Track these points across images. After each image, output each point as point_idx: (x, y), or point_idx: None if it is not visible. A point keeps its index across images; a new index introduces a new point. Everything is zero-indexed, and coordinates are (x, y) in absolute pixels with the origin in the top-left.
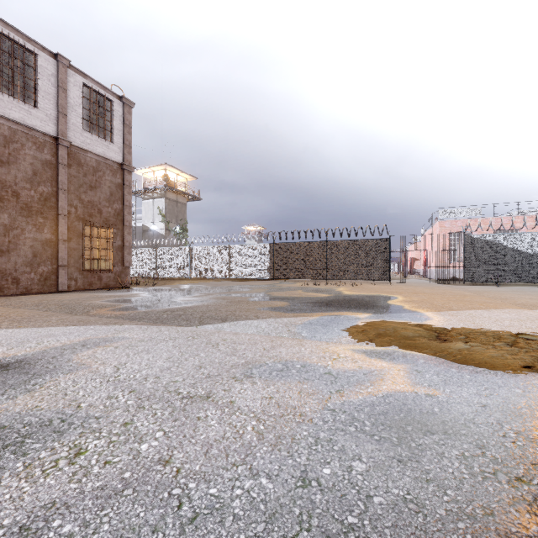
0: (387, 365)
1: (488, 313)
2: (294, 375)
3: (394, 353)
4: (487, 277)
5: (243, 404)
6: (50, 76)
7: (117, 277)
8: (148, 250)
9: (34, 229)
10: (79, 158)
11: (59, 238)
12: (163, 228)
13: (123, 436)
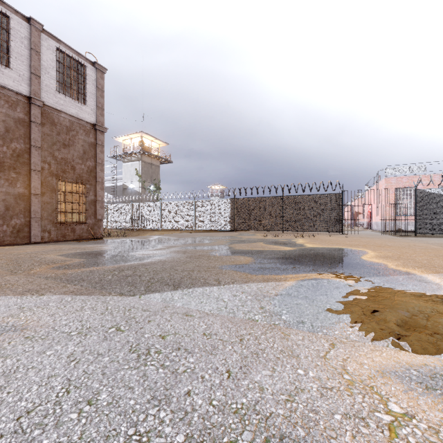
0: None
1: None
2: None
3: None
4: (439, 229)
5: None
6: (23, 39)
7: (90, 229)
8: (125, 205)
9: (7, 184)
10: (52, 117)
11: (32, 192)
12: (139, 186)
13: None
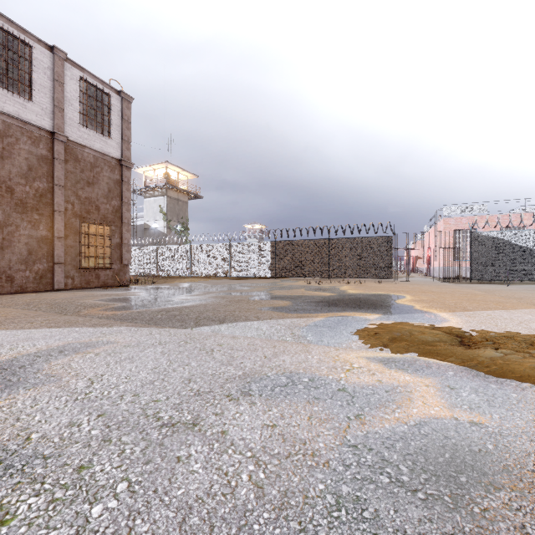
0: (411, 378)
1: (508, 313)
2: (301, 392)
3: (416, 362)
4: (494, 276)
5: (238, 436)
6: (46, 69)
7: (115, 275)
8: (148, 249)
9: (30, 226)
10: (76, 153)
11: (55, 235)
12: (164, 226)
13: (71, 490)
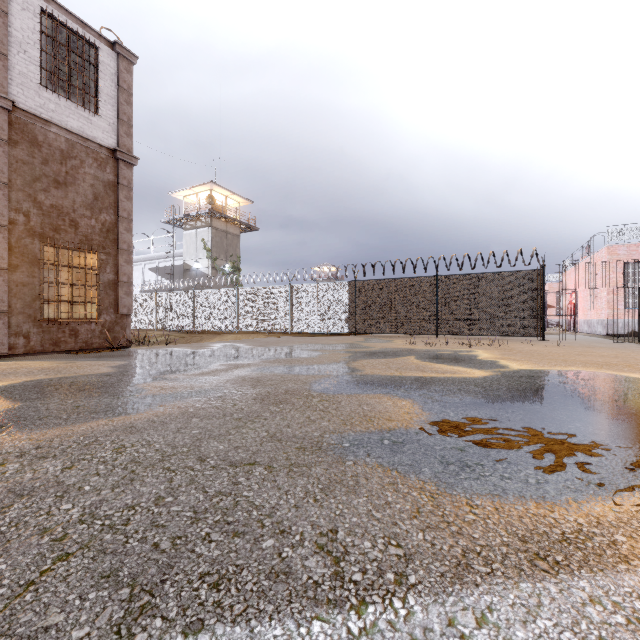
0: None
1: None
2: None
3: None
4: None
5: None
6: None
7: (106, 332)
8: (183, 294)
9: None
10: (33, 132)
11: None
12: (208, 266)
13: None
